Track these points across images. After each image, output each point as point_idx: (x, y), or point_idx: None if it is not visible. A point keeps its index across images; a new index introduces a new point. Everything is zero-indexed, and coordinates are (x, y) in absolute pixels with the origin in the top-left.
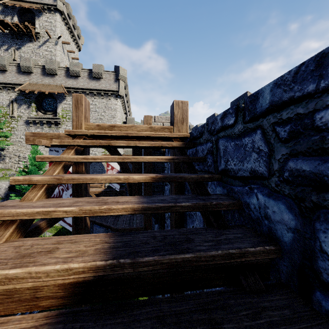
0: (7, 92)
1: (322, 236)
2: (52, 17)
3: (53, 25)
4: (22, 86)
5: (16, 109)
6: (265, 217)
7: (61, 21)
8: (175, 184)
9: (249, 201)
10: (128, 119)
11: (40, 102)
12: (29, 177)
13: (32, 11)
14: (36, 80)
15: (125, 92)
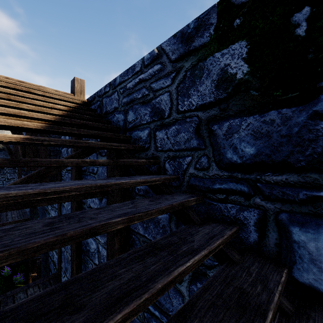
0: None
1: (128, 117)
2: None
3: None
4: None
5: None
6: (118, 121)
7: None
8: None
9: (114, 119)
10: None
11: None
12: None
13: None
14: None
15: None
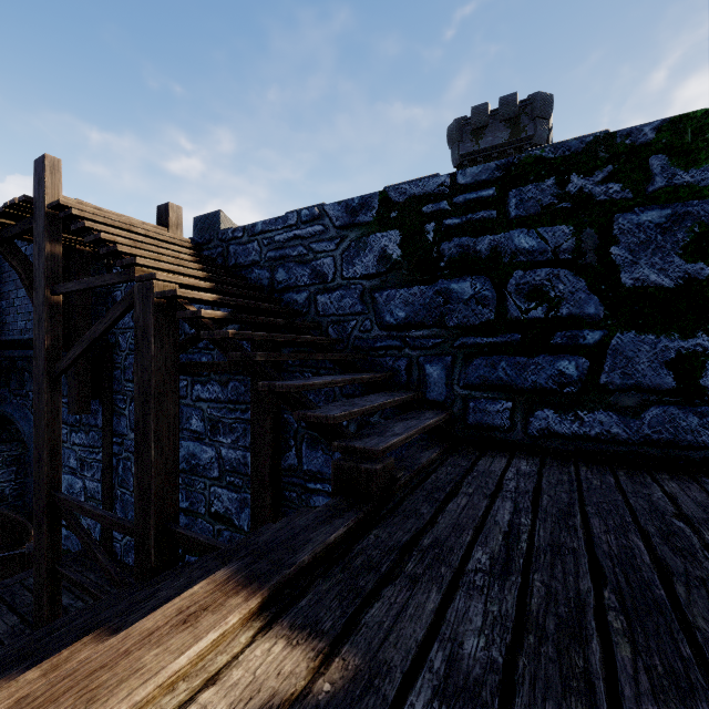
0: None
1: (276, 276)
2: None
3: None
4: None
5: None
6: (259, 279)
7: None
8: None
9: (252, 276)
10: None
11: None
12: (114, 236)
13: None
14: None
15: None
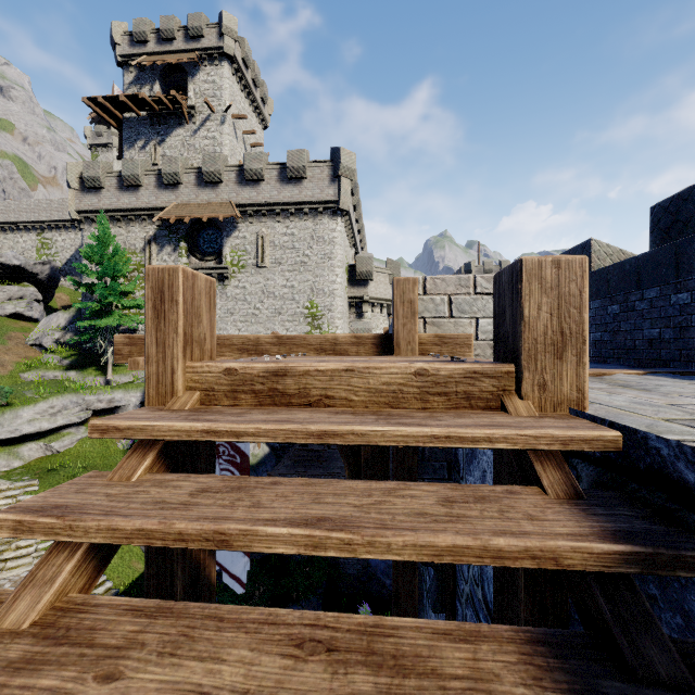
0: (142, 224)
1: None
2: (215, 71)
3: (217, 88)
4: (165, 211)
5: (156, 255)
6: None
7: (231, 76)
8: (526, 614)
9: None
10: (359, 259)
11: (195, 238)
12: None
13: (183, 67)
14: (188, 198)
15: (353, 202)
